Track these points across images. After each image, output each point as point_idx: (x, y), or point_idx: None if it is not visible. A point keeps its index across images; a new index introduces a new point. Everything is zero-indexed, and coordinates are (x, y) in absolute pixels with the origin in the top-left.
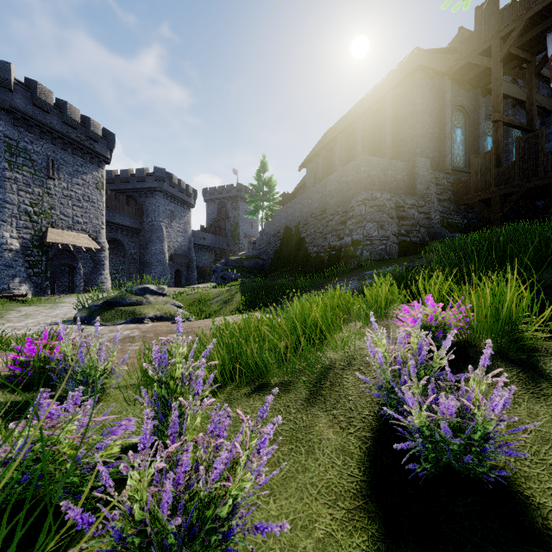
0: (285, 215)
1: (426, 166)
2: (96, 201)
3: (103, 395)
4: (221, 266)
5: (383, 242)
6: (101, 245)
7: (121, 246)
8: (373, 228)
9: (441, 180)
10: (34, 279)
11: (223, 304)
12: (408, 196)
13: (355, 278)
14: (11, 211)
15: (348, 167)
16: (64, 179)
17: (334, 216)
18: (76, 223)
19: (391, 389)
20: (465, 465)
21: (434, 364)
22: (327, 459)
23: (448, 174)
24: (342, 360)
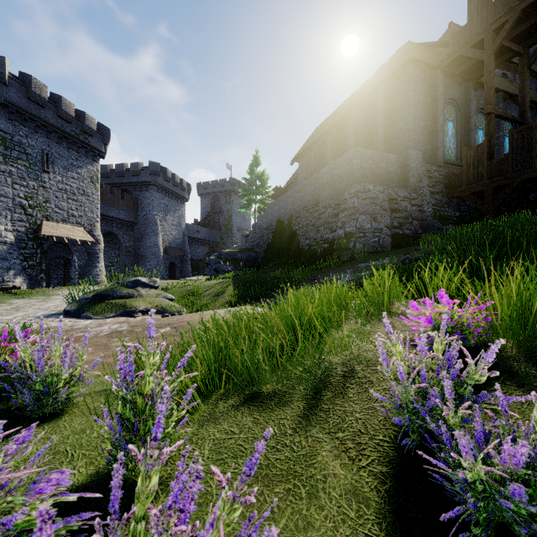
0: (278, 208)
1: (418, 158)
2: (91, 194)
3: (69, 406)
4: (214, 258)
5: (376, 235)
6: (96, 238)
7: (116, 239)
8: (366, 221)
9: (433, 173)
10: (28, 272)
11: (215, 297)
12: (400, 188)
13: (349, 270)
14: (6, 204)
15: (341, 160)
16: (59, 173)
17: (326, 209)
18: (71, 216)
19: (412, 410)
20: (533, 533)
21: (469, 380)
22: (335, 507)
23: (439, 167)
24: (344, 365)
